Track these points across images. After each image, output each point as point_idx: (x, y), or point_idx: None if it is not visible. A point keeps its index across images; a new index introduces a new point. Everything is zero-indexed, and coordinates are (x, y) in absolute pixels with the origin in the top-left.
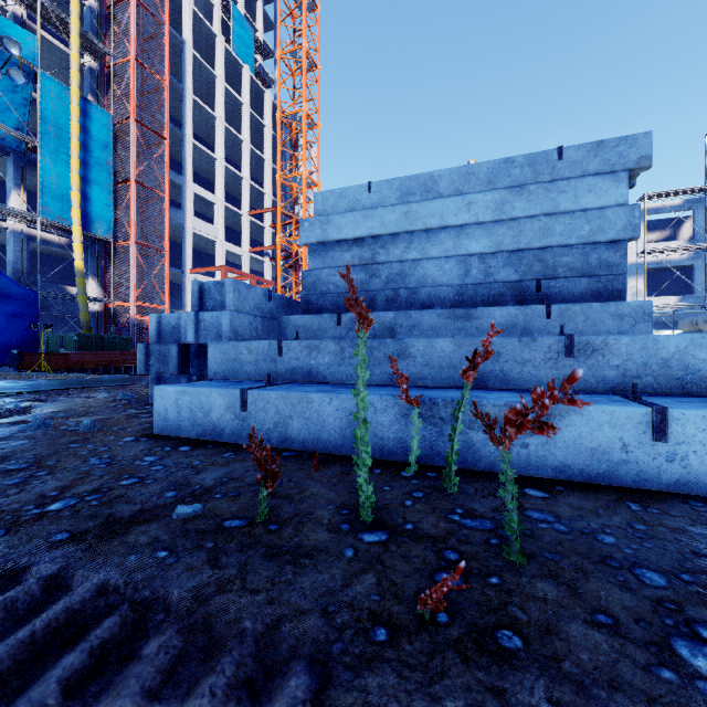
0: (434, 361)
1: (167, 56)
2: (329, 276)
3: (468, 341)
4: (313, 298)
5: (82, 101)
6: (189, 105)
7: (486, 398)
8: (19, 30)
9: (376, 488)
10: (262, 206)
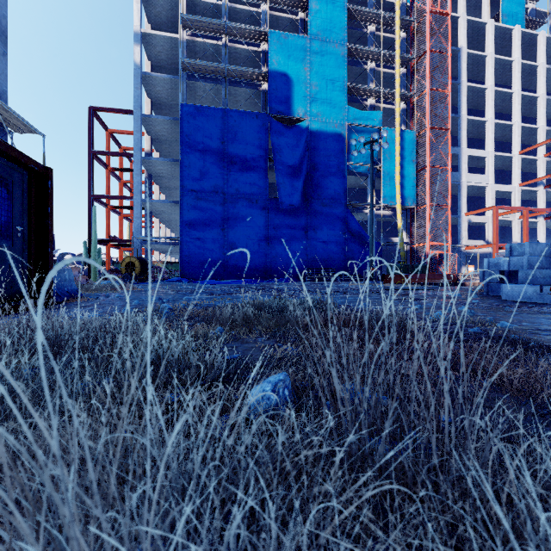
0: None
1: (449, 73)
2: None
3: None
4: None
5: (400, 132)
6: (463, 93)
7: None
8: (374, 113)
9: None
10: (533, 139)
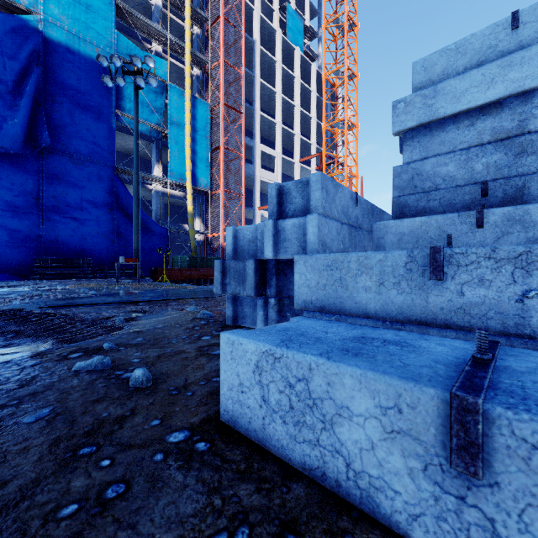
0: None
1: (243, 53)
2: (436, 167)
3: None
4: (410, 200)
5: (192, 98)
6: (257, 87)
7: None
8: (158, 60)
9: None
10: (308, 154)
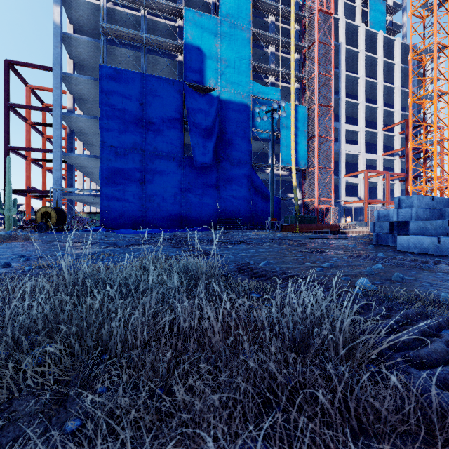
0: None
1: (332, 61)
2: None
3: None
4: None
5: (295, 106)
6: (342, 79)
7: None
8: (274, 89)
9: None
10: (391, 120)
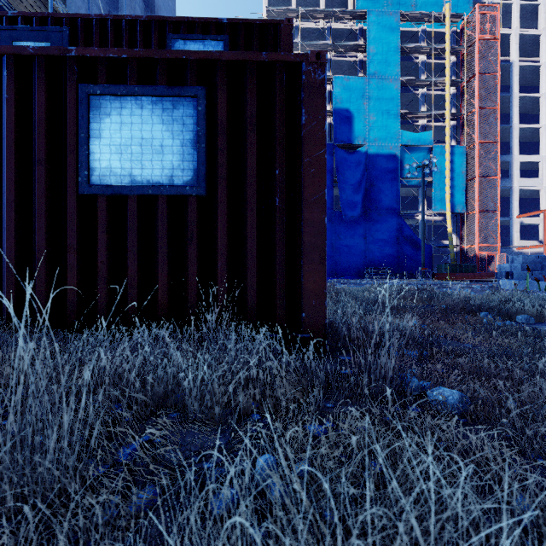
0: None
1: (498, 91)
2: None
3: None
4: None
5: (450, 148)
6: (515, 104)
7: None
8: (425, 134)
9: None
10: None
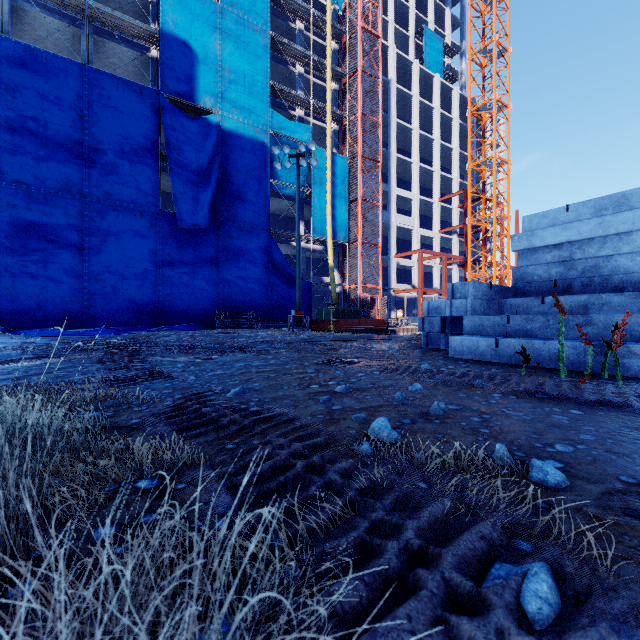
0: (611, 327)
1: (380, 101)
2: (533, 271)
3: (635, 316)
4: (520, 286)
5: (331, 155)
6: (393, 128)
7: (634, 344)
8: (303, 126)
9: (568, 374)
10: (449, 189)
